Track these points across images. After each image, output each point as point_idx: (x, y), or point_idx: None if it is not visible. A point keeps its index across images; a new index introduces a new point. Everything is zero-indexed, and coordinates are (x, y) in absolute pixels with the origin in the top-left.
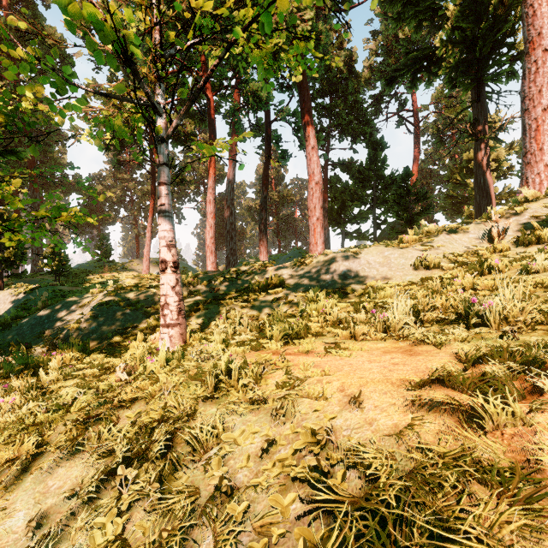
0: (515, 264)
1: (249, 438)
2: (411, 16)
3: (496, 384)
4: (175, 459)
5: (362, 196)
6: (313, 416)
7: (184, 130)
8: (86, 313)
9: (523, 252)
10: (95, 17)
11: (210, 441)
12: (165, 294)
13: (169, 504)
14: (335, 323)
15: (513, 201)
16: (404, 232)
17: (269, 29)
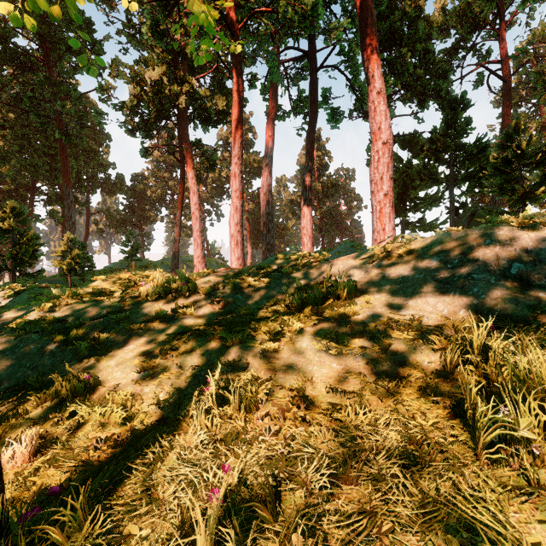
0: None
1: None
2: None
3: None
4: None
5: (435, 172)
6: None
7: (215, 108)
8: None
9: None
10: None
11: None
12: None
13: None
14: None
15: None
16: (510, 213)
17: None
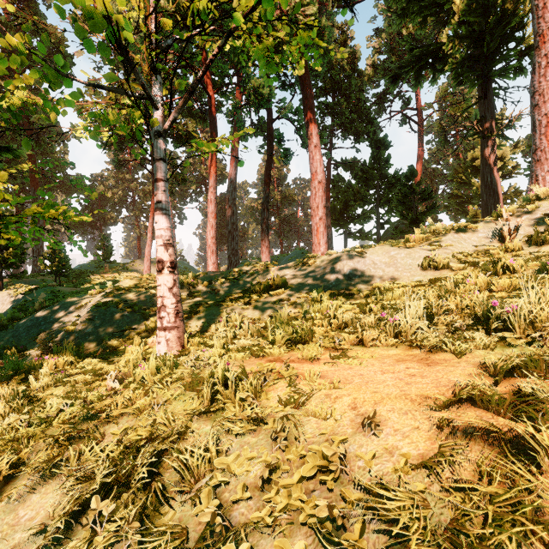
0: (530, 264)
1: (247, 465)
2: (416, 12)
3: (536, 403)
4: (163, 488)
5: (365, 195)
6: (322, 439)
7: (185, 129)
8: (83, 315)
9: (537, 251)
10: (86, 2)
11: (202, 467)
12: (162, 295)
13: (151, 547)
14: (340, 326)
15: (523, 199)
16: (408, 232)
17: (271, 16)
